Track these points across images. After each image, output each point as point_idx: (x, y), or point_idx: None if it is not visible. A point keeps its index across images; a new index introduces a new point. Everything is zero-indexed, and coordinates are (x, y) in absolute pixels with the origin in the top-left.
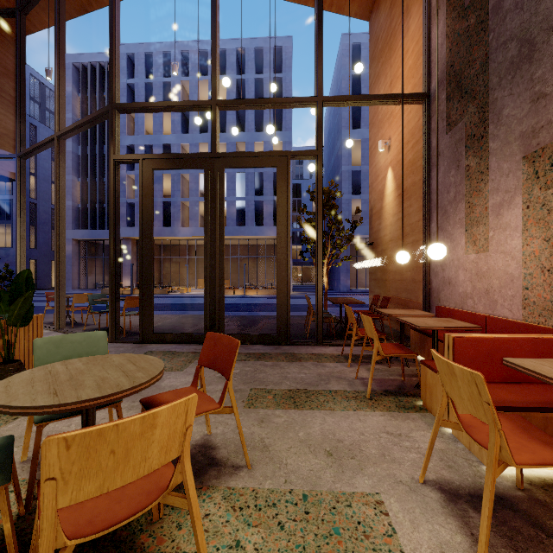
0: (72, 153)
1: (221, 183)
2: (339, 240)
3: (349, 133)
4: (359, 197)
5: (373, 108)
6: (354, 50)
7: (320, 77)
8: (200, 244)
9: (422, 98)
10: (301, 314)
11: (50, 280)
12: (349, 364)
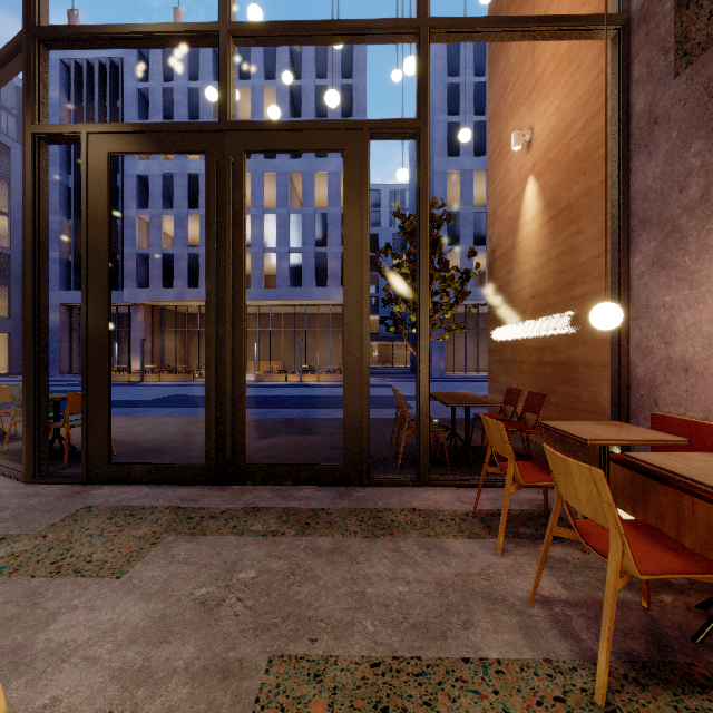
0: (59, 184)
1: (238, 180)
2: (446, 297)
3: (464, 118)
4: (458, 249)
5: (497, 91)
6: (450, 50)
7: None
8: None
9: (614, 23)
10: (380, 412)
11: None
12: (500, 547)
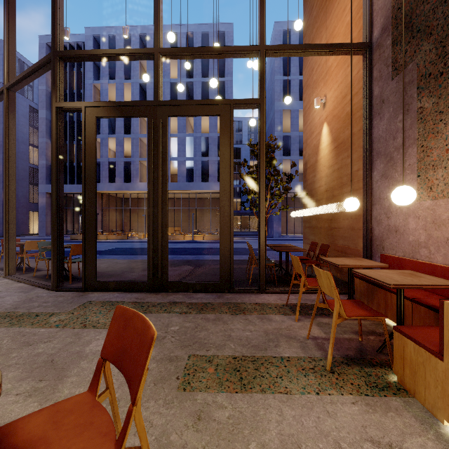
0: (46, 119)
1: (164, 131)
2: (277, 191)
3: (287, 90)
4: (289, 158)
5: (308, 71)
6: (285, 35)
7: (262, 26)
8: None
9: (363, 47)
10: (241, 257)
11: (28, 227)
12: (297, 318)
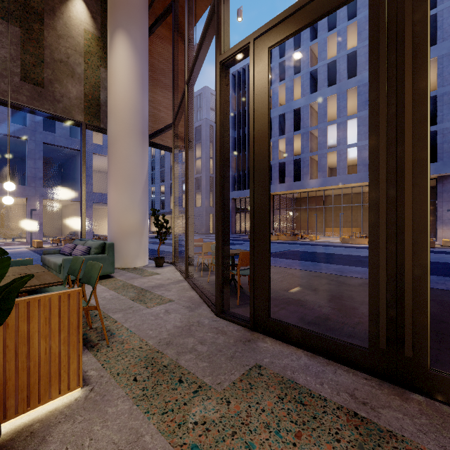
0: (231, 137)
1: None
2: None
3: None
4: None
5: None
6: None
7: None
8: (327, 195)
9: None
10: None
11: None
12: None
